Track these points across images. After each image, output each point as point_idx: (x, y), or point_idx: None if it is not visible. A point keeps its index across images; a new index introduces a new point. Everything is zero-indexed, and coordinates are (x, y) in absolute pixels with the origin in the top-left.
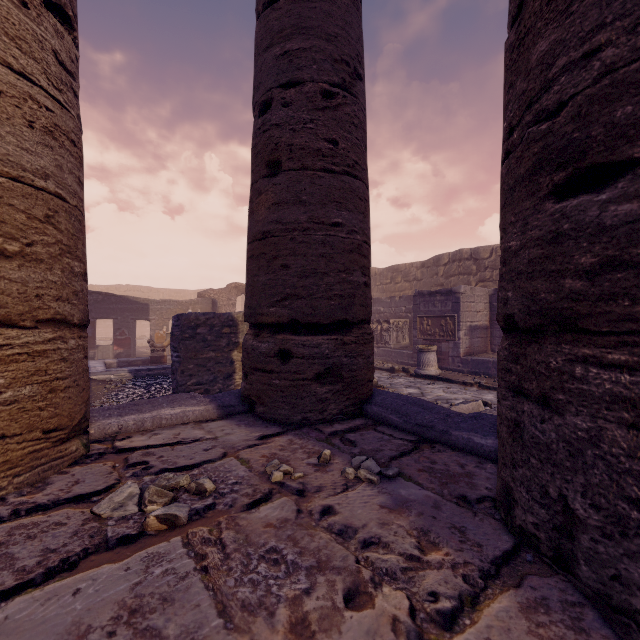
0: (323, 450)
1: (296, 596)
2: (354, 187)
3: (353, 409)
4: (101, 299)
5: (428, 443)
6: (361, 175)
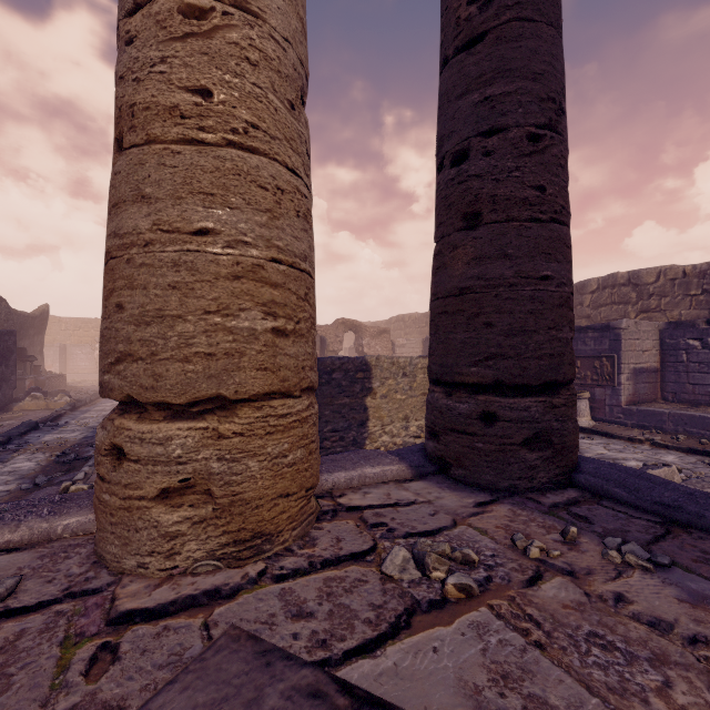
0: (568, 527)
1: (657, 687)
2: (562, 235)
3: (563, 478)
4: None
5: (680, 527)
6: (567, 220)
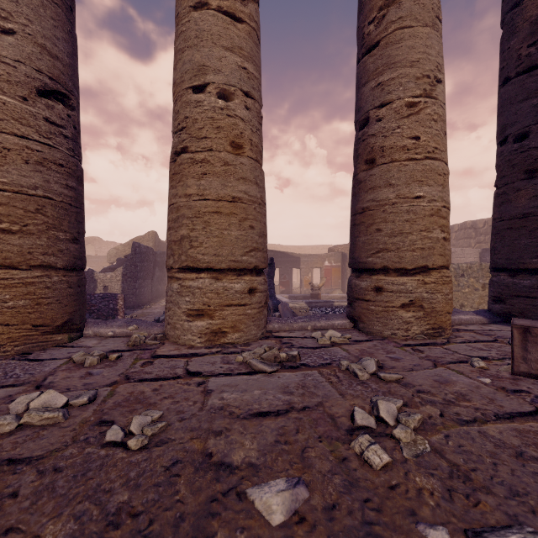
0: None
1: None
2: None
3: None
4: (272, 255)
5: None
6: None
